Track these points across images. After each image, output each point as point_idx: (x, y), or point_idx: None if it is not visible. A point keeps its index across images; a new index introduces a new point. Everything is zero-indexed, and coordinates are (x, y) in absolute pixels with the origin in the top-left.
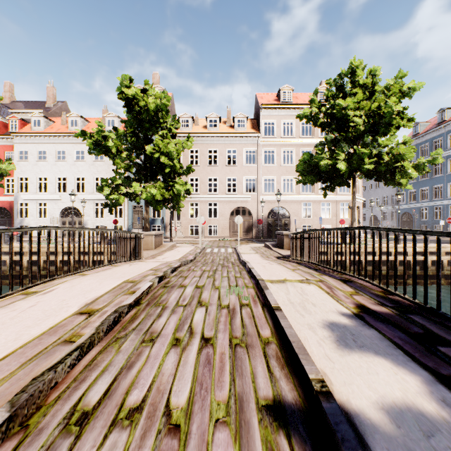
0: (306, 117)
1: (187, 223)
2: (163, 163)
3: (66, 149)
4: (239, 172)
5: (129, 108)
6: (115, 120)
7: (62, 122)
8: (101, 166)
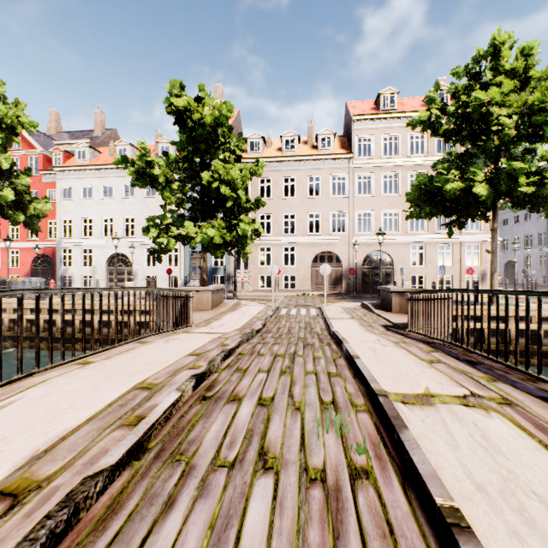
0: (421, 124)
1: (257, 272)
2: (223, 194)
3: (113, 184)
4: (324, 206)
5: (180, 124)
6: (169, 147)
7: (109, 152)
8: (153, 203)
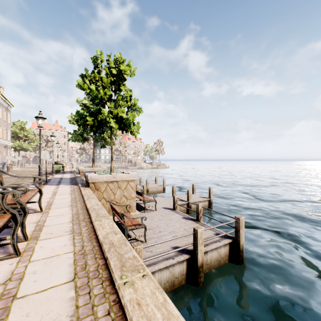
0: None
1: None
2: None
3: None
4: None
5: None
6: None
7: None
8: None
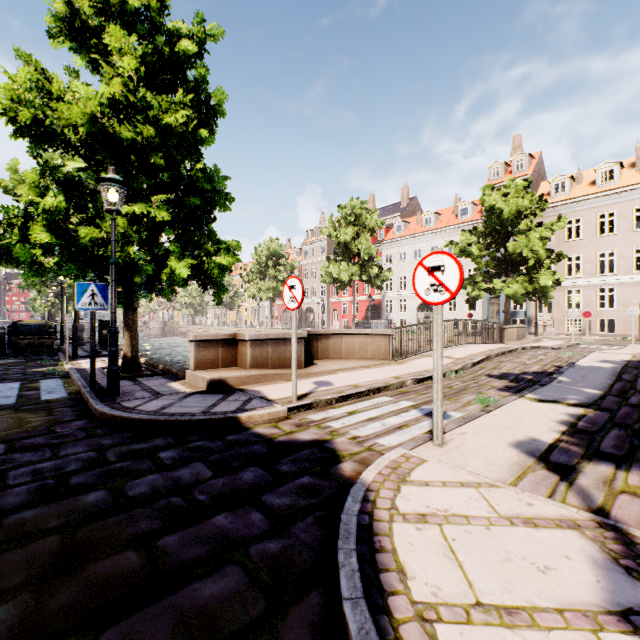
0: None
1: (562, 316)
2: (525, 256)
3: (421, 248)
4: None
5: (490, 212)
6: (467, 208)
7: (417, 221)
8: None
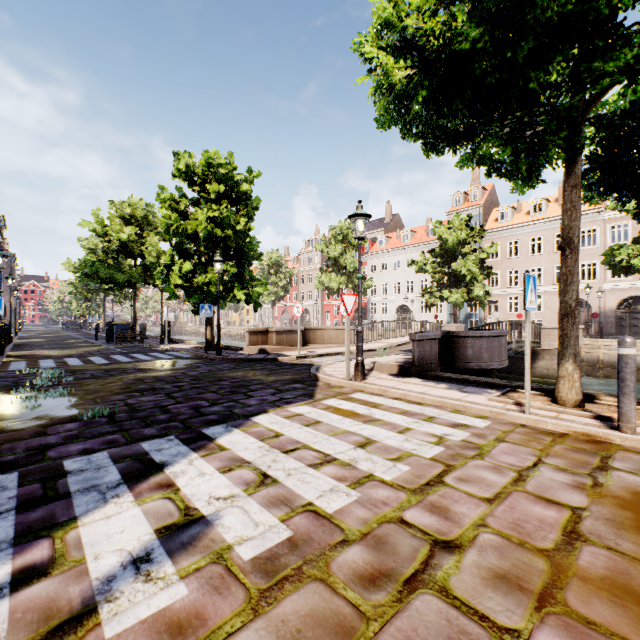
0: None
1: (505, 317)
2: (464, 273)
3: (400, 260)
4: None
5: (440, 240)
6: None
7: (396, 237)
8: None
